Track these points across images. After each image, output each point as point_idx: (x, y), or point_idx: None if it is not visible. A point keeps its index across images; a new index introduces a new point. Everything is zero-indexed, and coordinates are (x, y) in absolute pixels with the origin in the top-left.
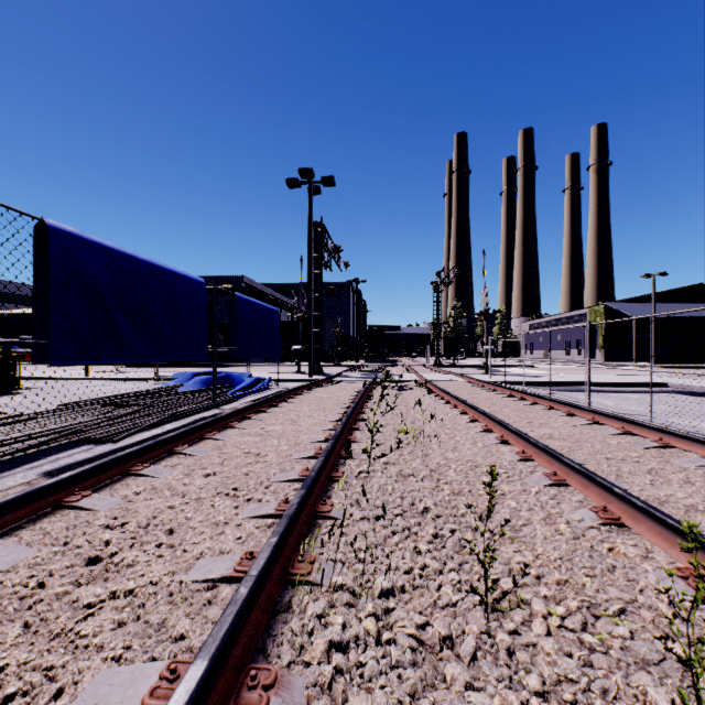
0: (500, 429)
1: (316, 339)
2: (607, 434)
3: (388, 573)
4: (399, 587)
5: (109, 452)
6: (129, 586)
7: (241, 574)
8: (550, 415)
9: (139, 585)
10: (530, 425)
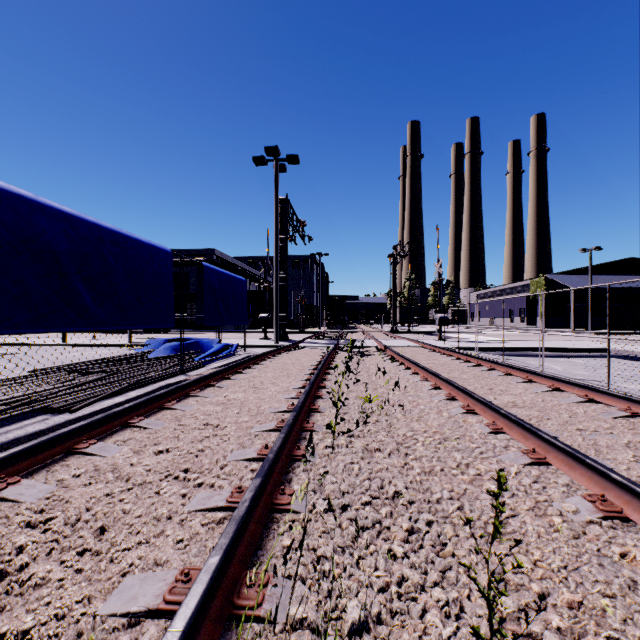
0: (465, 397)
1: (282, 308)
2: (571, 402)
3: (359, 595)
4: (374, 619)
5: (63, 423)
6: (24, 624)
7: (172, 606)
8: (509, 382)
9: (38, 622)
10: (492, 392)
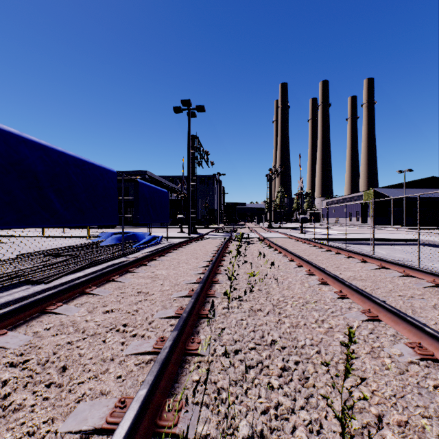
0: (320, 273)
1: (193, 211)
2: (393, 276)
3: (247, 416)
4: (258, 435)
5: (39, 291)
6: None
7: (112, 426)
8: (350, 262)
9: (14, 438)
10: (338, 269)
